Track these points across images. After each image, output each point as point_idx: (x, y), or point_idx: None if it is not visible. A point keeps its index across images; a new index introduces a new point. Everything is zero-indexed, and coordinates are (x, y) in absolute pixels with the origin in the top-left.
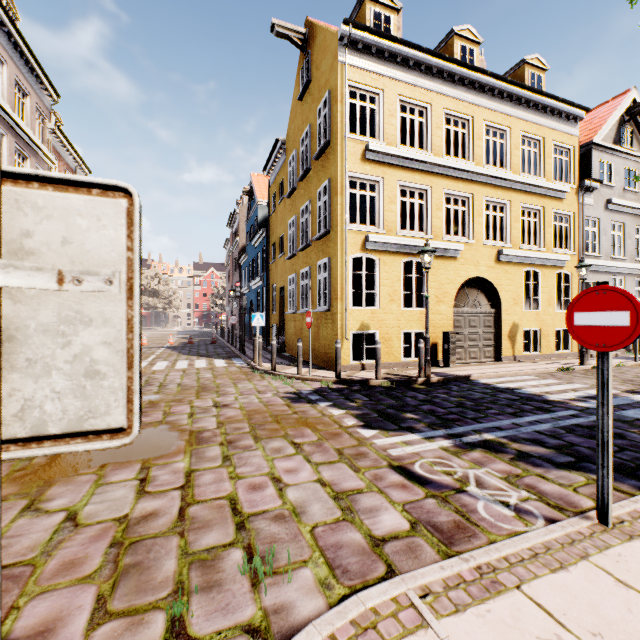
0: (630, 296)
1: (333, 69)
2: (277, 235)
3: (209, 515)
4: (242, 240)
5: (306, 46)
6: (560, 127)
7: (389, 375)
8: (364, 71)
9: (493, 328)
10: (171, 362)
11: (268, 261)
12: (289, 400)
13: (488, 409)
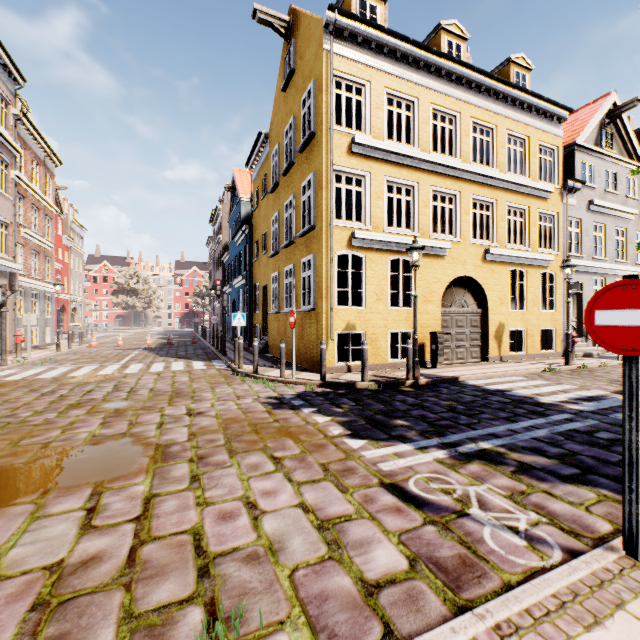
0: None
1: (318, 57)
2: (260, 232)
3: (166, 557)
4: (224, 238)
5: (290, 35)
6: (545, 127)
7: (376, 377)
8: (350, 61)
9: (480, 328)
10: (146, 364)
11: (251, 259)
12: (270, 406)
13: (481, 413)
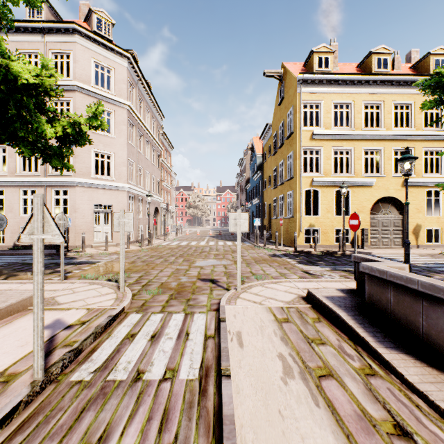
0: (358, 216)
1: (294, 96)
2: (267, 175)
3: (245, 273)
4: (247, 175)
5: (282, 78)
6: None
7: (323, 250)
8: (311, 93)
9: (401, 227)
10: (215, 242)
11: (262, 189)
12: (270, 256)
13: None
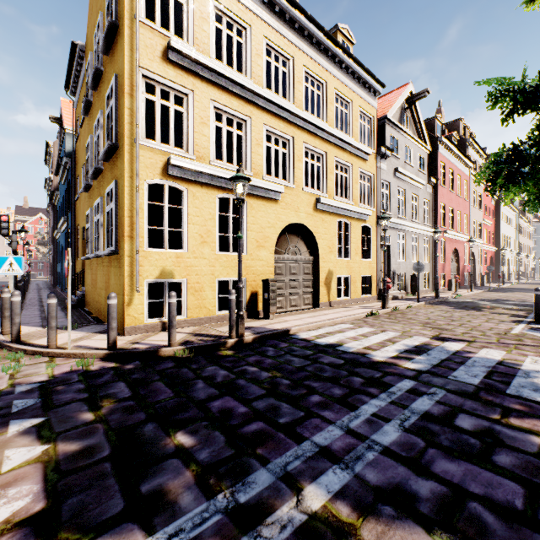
0: None
1: None
2: (80, 165)
3: None
4: (57, 178)
5: None
6: (364, 96)
7: (194, 336)
8: None
9: (312, 275)
10: None
11: (72, 197)
12: None
13: (310, 394)
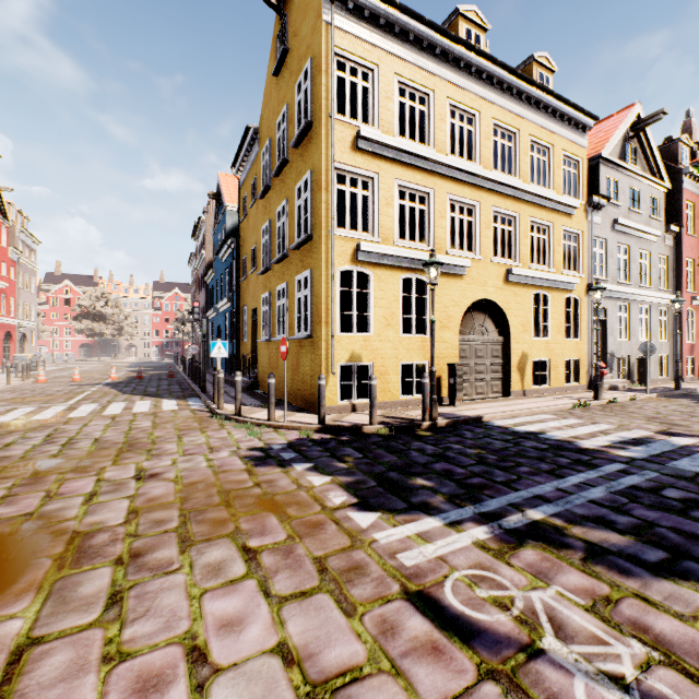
0: None
1: (316, 31)
2: (249, 246)
3: None
4: (209, 254)
5: (283, 7)
6: (569, 135)
7: (386, 418)
8: (355, 38)
9: (501, 358)
10: (101, 405)
11: (238, 278)
12: (252, 462)
13: (518, 466)
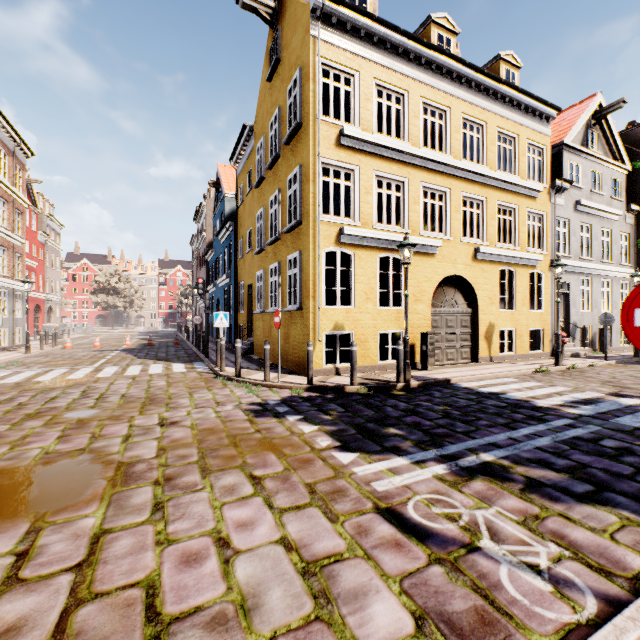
0: None
1: (304, 44)
2: (245, 229)
3: (106, 625)
4: (209, 235)
5: (275, 22)
6: (533, 126)
7: (366, 380)
8: (338, 49)
9: (470, 328)
10: (122, 367)
11: (235, 257)
12: (252, 414)
13: (478, 420)
